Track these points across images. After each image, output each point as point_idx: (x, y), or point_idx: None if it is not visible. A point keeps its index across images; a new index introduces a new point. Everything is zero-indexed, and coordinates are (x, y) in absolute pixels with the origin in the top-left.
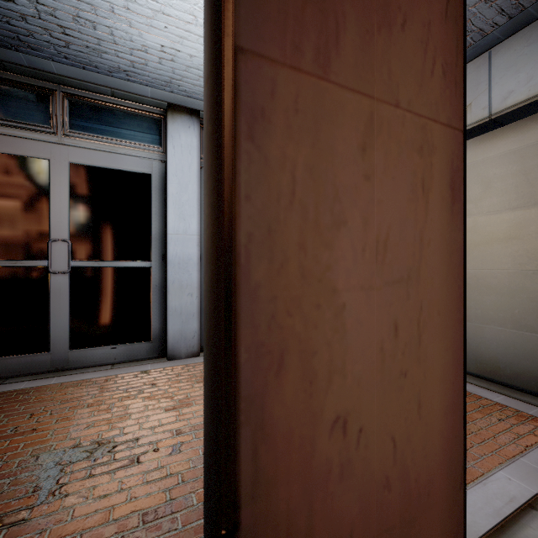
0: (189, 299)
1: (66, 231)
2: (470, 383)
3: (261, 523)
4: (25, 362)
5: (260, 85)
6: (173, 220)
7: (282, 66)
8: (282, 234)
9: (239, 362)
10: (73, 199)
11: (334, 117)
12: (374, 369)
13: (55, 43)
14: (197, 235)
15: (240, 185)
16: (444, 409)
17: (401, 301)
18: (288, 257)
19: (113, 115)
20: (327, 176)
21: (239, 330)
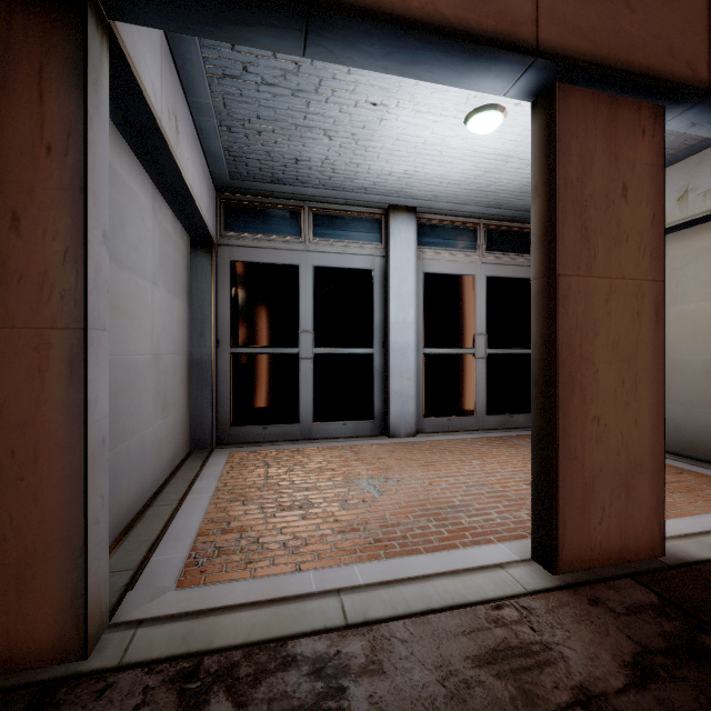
0: (408, 383)
1: (311, 323)
2: (709, 469)
3: (565, 449)
4: (283, 431)
5: (565, 286)
6: (394, 311)
7: (573, 277)
8: (573, 341)
9: (559, 388)
10: (315, 296)
11: (594, 291)
12: (612, 399)
13: (322, 178)
14: (415, 324)
15: (559, 324)
16: (651, 426)
17: (625, 369)
18: (575, 350)
19: (344, 221)
20: (590, 316)
21: (558, 376)
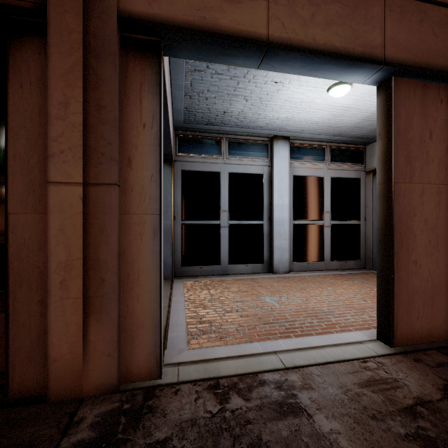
0: (284, 241)
1: (227, 206)
2: None
3: (398, 278)
4: (211, 269)
5: (398, 188)
6: (276, 198)
7: (402, 183)
8: (402, 219)
9: (394, 245)
10: (229, 190)
11: (413, 191)
12: (423, 251)
13: (236, 121)
14: (288, 206)
15: (394, 209)
16: (445, 266)
17: (431, 234)
18: (403, 223)
19: (246, 145)
20: (411, 205)
21: (394, 238)
